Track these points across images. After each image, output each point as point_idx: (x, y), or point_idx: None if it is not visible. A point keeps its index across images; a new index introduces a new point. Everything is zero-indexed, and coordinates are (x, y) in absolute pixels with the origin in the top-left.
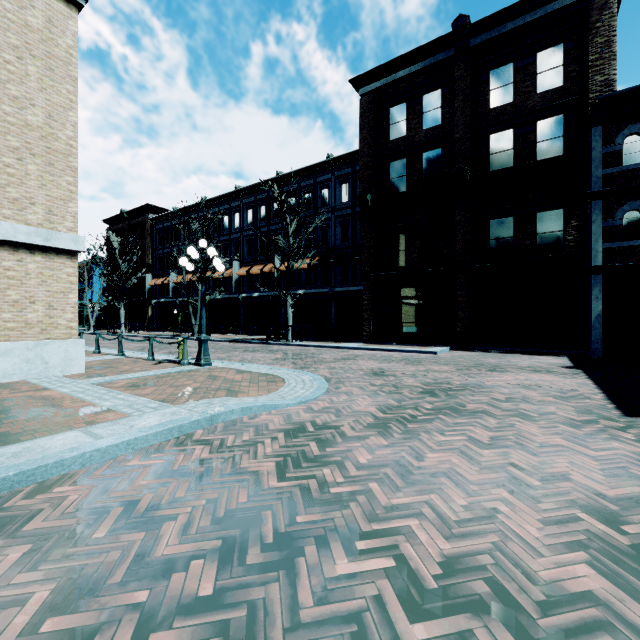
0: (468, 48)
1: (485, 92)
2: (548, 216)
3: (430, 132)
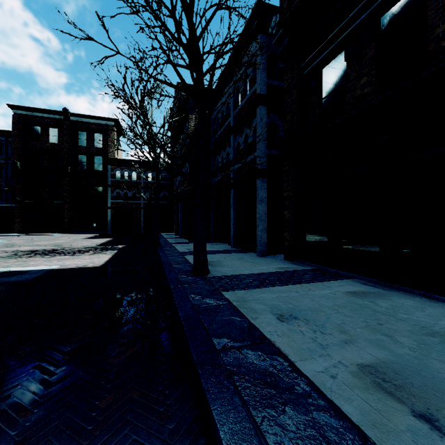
0: (69, 120)
1: (77, 138)
2: (98, 188)
3: (53, 145)
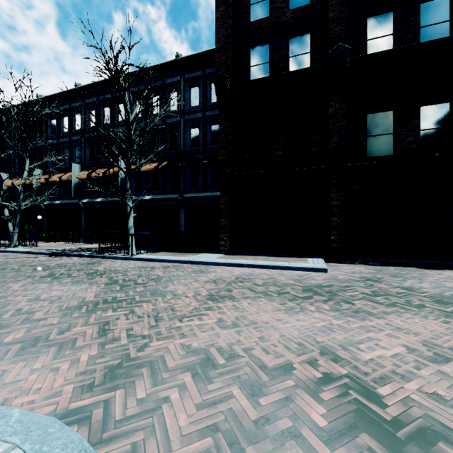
0: None
1: None
2: (433, 110)
3: (298, 12)
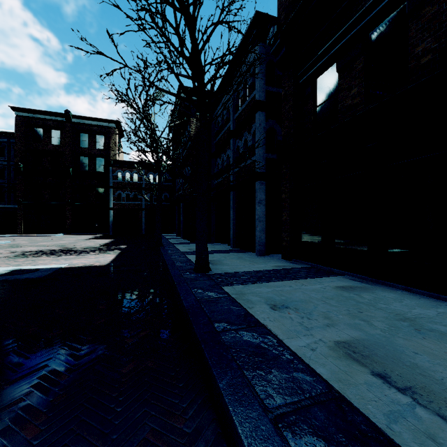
0: (71, 122)
1: (78, 140)
2: (100, 190)
3: (55, 146)
